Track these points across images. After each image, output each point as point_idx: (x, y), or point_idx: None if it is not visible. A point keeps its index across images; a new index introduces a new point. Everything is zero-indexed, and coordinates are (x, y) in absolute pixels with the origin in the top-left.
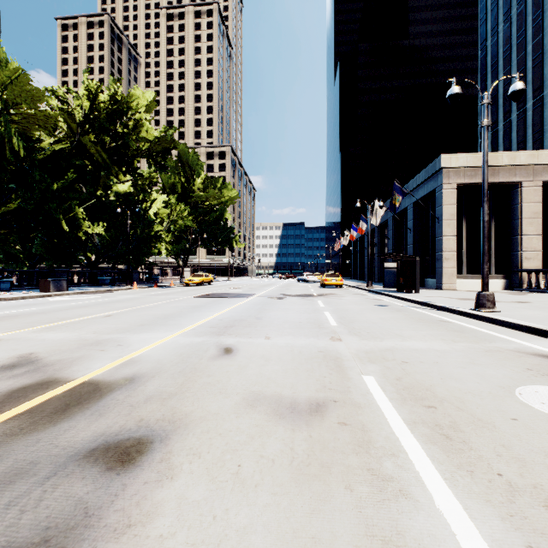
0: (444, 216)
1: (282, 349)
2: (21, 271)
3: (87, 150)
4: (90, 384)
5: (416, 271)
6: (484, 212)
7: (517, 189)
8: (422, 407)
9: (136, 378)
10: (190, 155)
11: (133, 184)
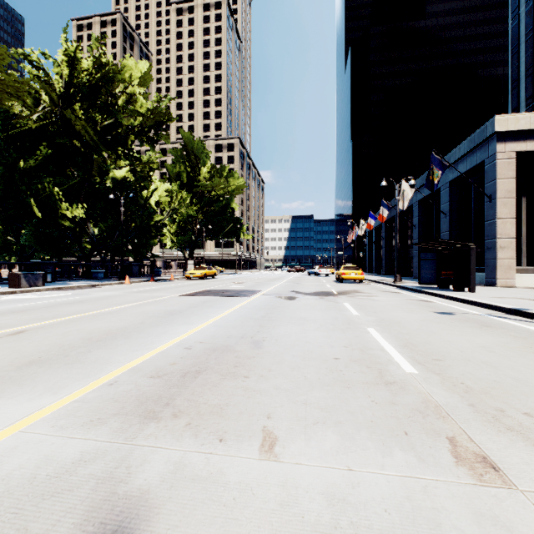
0: (499, 193)
1: None
2: None
3: (74, 128)
4: None
5: (471, 262)
6: None
7: None
8: None
9: None
10: (195, 143)
11: (130, 170)
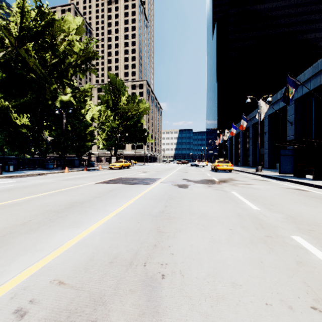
0: None
1: None
2: None
3: (29, 63)
4: None
5: None
6: None
7: None
8: None
9: None
10: (117, 80)
11: (72, 96)
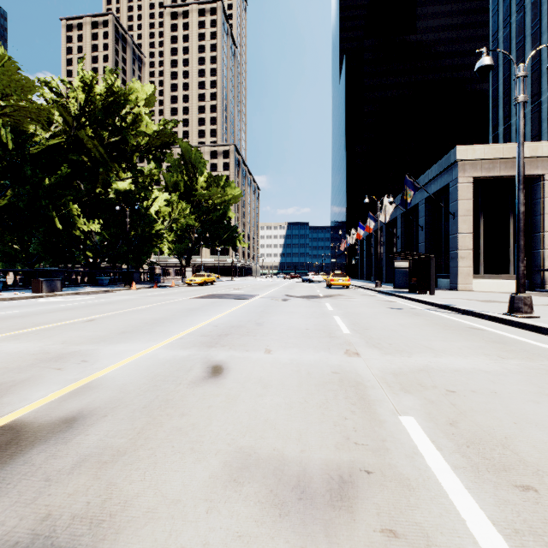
0: (460, 212)
1: (285, 369)
2: (15, 270)
3: (84, 145)
4: (9, 431)
5: (431, 270)
6: (519, 202)
7: (539, 183)
8: (513, 488)
9: (80, 417)
10: (193, 153)
11: (133, 181)
